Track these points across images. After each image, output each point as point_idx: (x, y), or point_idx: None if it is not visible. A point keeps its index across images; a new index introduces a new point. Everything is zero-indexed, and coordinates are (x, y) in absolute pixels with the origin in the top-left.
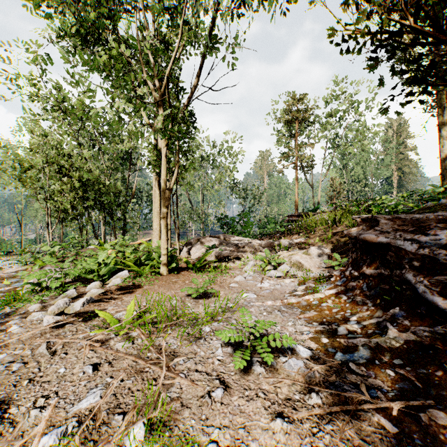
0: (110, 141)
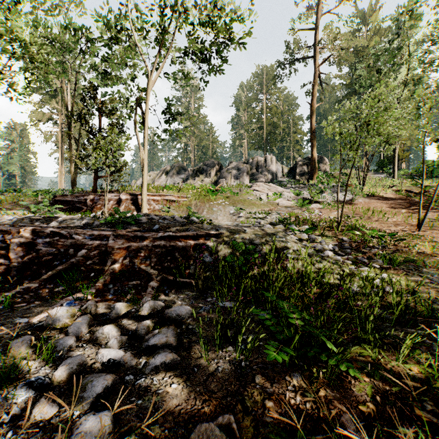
0: None
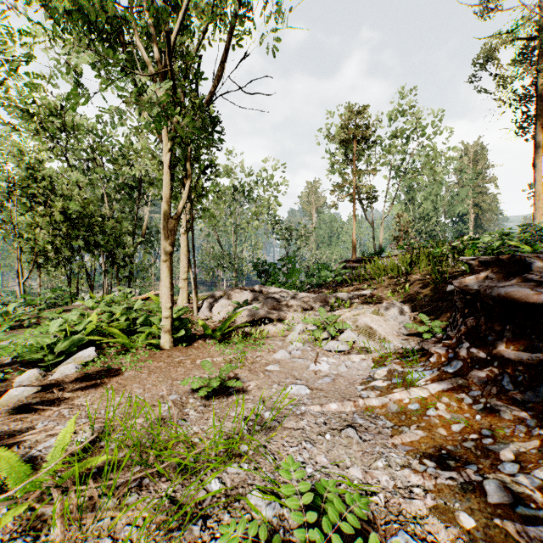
0: (112, 163)
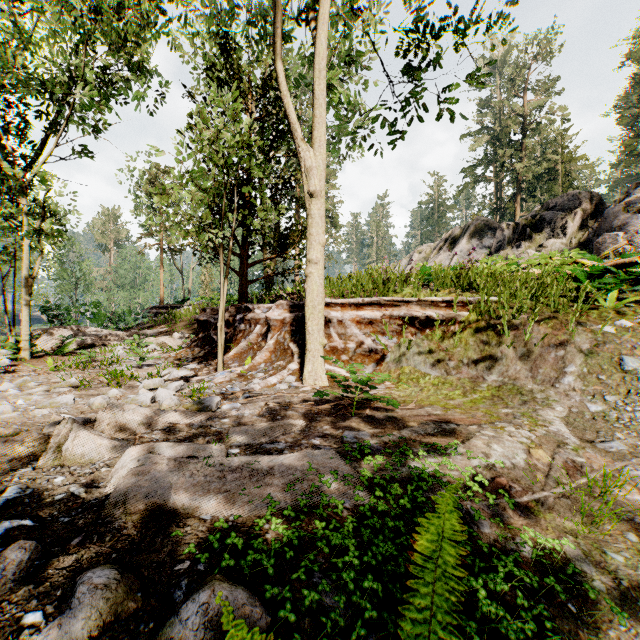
0: None
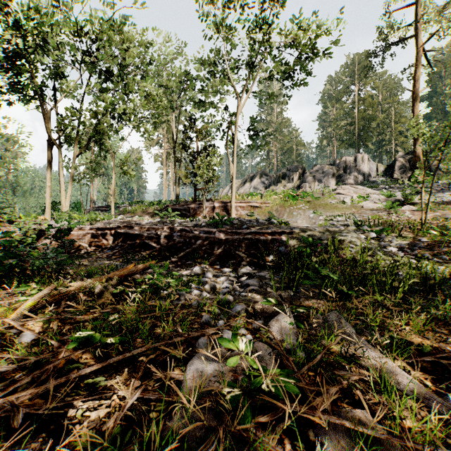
0: None
